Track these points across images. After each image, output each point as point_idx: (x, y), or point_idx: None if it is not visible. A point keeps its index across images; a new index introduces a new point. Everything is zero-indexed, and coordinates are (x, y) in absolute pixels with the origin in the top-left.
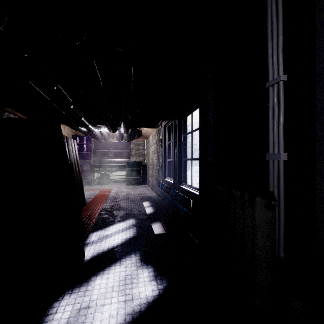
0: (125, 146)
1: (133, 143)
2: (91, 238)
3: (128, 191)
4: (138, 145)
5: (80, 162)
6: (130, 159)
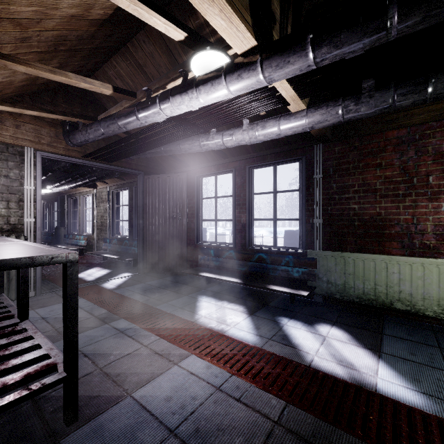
0: None
1: None
2: None
3: None
4: None
5: None
6: None
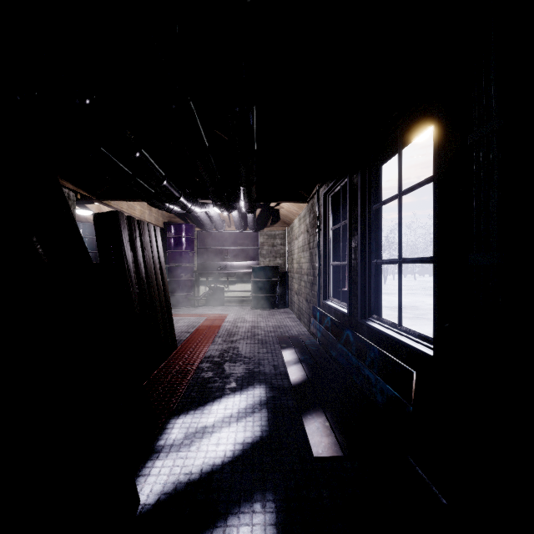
0: (250, 240)
1: (265, 233)
2: (171, 432)
3: (255, 321)
4: (274, 237)
5: (175, 267)
6: (260, 262)
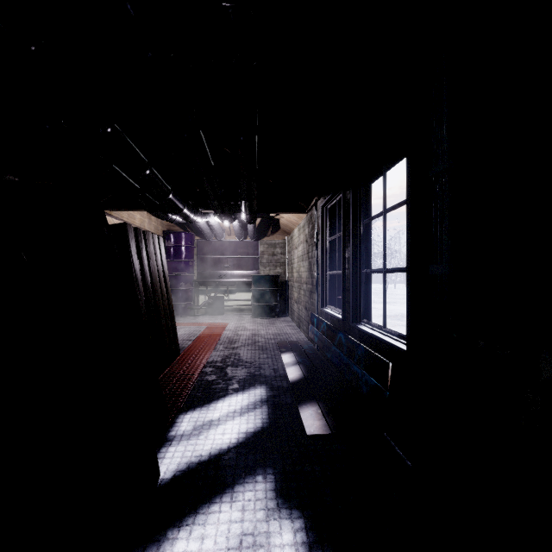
0: (250, 248)
1: (265, 242)
2: (181, 425)
3: (256, 329)
4: (274, 246)
5: (175, 276)
6: (260, 271)
